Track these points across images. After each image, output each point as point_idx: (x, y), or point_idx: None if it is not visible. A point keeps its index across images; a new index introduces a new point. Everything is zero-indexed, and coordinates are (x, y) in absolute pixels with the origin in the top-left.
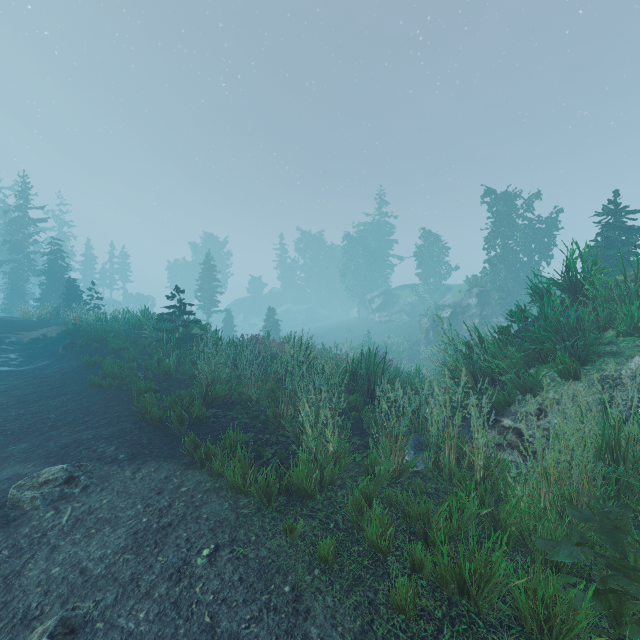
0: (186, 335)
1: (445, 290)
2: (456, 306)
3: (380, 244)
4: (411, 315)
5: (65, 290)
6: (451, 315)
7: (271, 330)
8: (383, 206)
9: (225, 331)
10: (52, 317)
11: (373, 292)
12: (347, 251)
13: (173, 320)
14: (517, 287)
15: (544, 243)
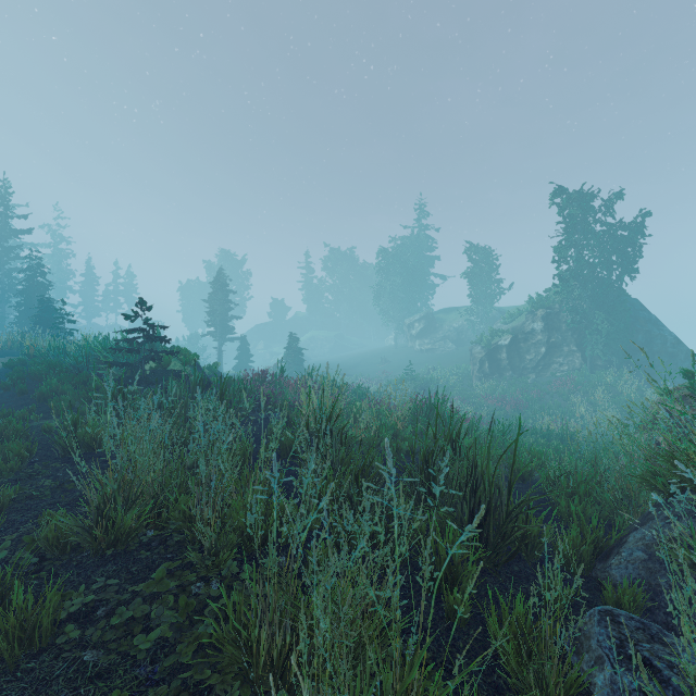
0: (155, 372)
1: (497, 313)
2: (516, 332)
3: (420, 261)
4: (457, 343)
5: (37, 312)
6: (511, 343)
7: (293, 360)
8: (423, 217)
9: (240, 361)
10: (14, 345)
11: (412, 316)
12: (382, 269)
13: (135, 350)
14: (594, 308)
15: (627, 254)
